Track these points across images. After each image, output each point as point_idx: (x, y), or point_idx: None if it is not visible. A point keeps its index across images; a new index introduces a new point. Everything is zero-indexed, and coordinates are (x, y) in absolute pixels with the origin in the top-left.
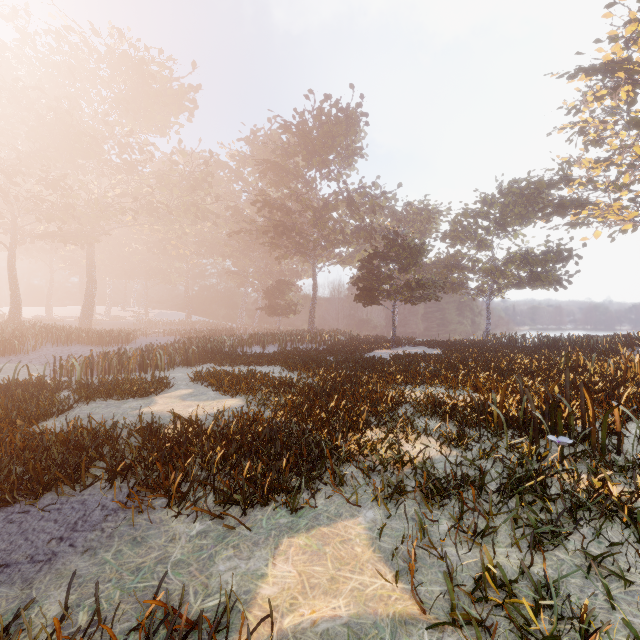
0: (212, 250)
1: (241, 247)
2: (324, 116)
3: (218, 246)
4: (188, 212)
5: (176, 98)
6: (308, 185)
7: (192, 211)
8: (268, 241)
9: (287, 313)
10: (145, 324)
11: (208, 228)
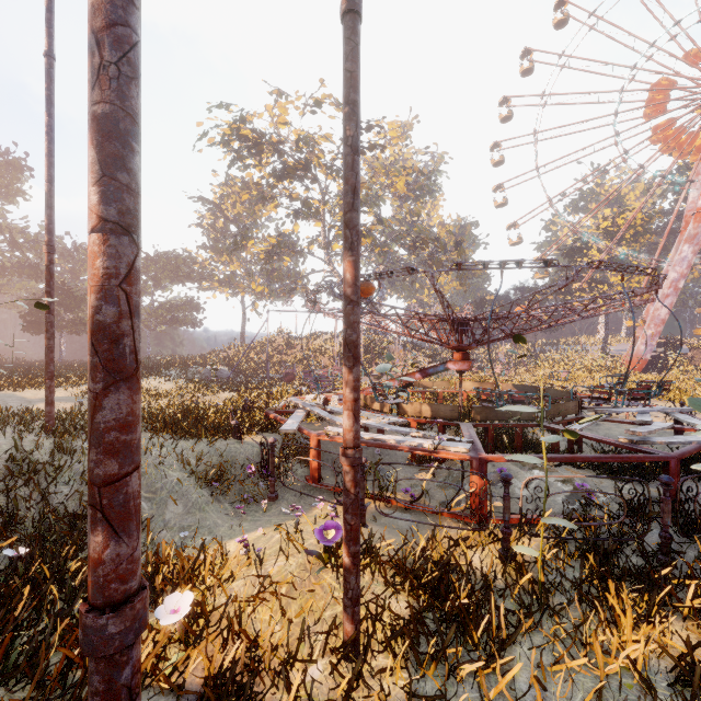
0: None
1: None
2: None
3: None
4: None
5: None
6: None
7: None
8: None
9: None
10: None
11: None
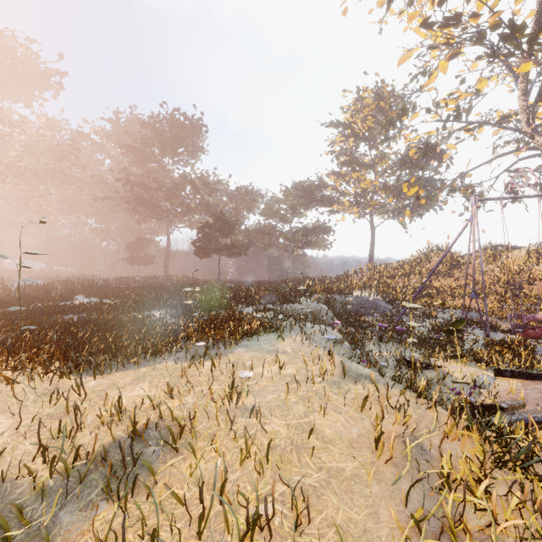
0: (75, 208)
1: (104, 208)
2: (175, 121)
3: (81, 205)
4: (54, 177)
5: (42, 77)
6: (163, 168)
7: (58, 176)
8: (130, 207)
9: (146, 263)
10: (3, 272)
11: (72, 190)
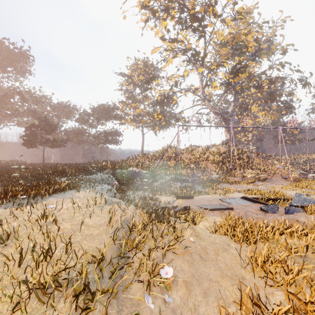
0: None
1: None
2: (4, 47)
3: None
4: None
5: None
6: None
7: None
8: None
9: None
10: None
11: None
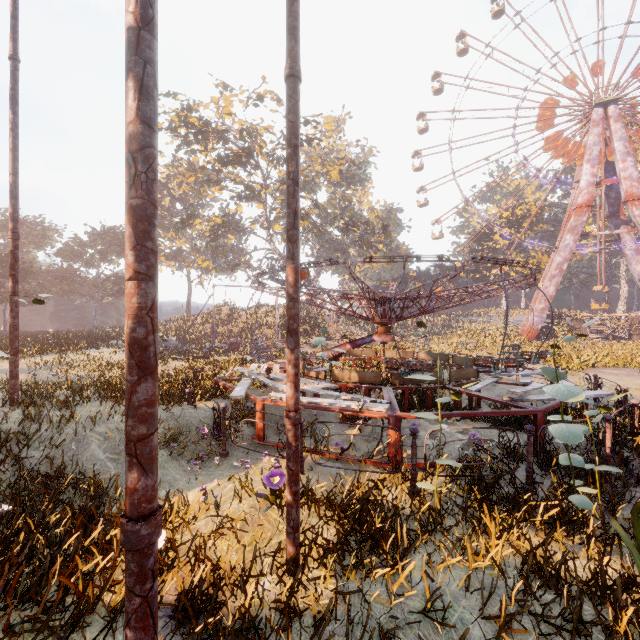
0: None
1: None
2: None
3: None
4: None
5: None
6: None
7: None
8: None
9: None
10: None
11: None
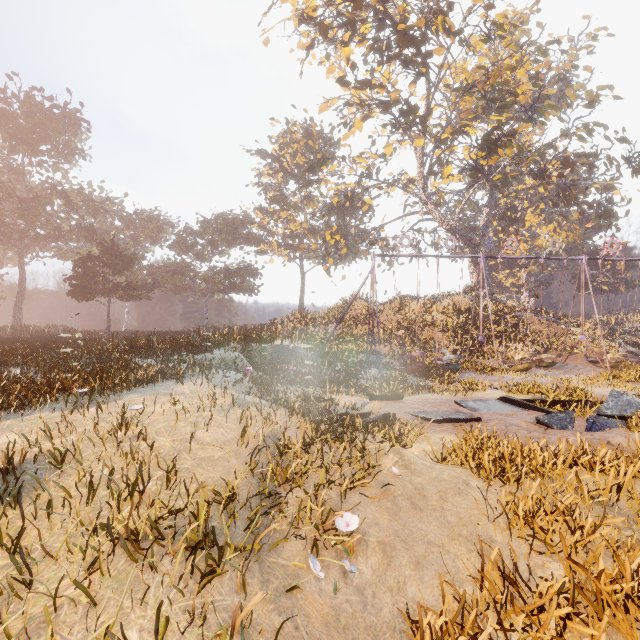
0: None
1: None
2: (35, 105)
3: None
4: None
5: None
6: (12, 169)
7: None
8: None
9: None
10: None
11: None
